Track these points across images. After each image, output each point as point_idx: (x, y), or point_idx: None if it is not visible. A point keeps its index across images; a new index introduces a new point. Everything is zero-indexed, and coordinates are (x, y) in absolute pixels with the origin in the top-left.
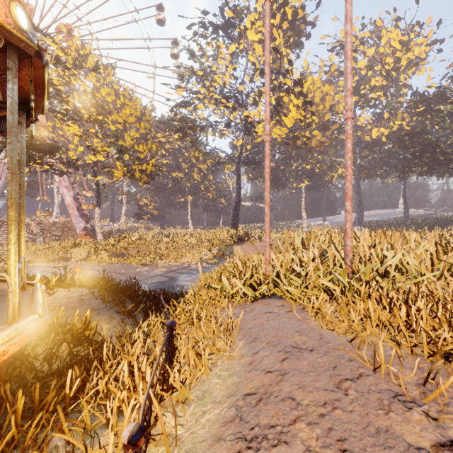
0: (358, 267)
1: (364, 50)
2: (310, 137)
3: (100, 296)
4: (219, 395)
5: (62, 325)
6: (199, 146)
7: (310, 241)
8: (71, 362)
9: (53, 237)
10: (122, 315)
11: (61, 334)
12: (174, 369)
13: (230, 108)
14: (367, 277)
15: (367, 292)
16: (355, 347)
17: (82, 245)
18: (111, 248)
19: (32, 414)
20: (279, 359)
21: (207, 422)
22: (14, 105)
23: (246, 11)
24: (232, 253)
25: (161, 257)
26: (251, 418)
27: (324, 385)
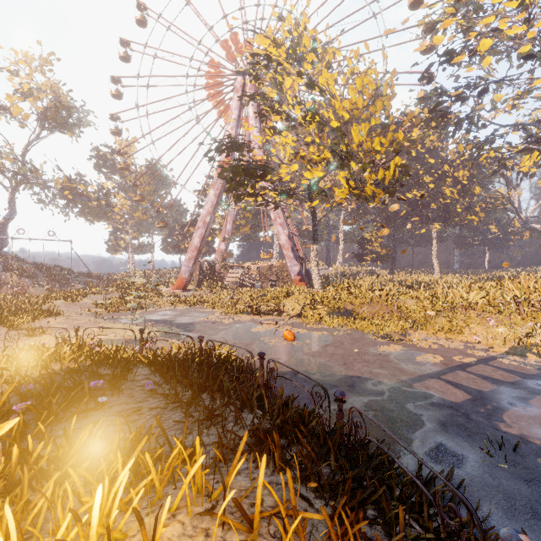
0: None
1: None
2: None
3: None
4: None
5: None
6: None
7: None
8: None
9: (270, 282)
10: None
11: None
12: None
13: None
14: None
15: None
16: None
17: (296, 295)
18: (331, 301)
19: None
20: None
21: None
22: None
23: None
24: None
25: (412, 323)
26: None
27: None
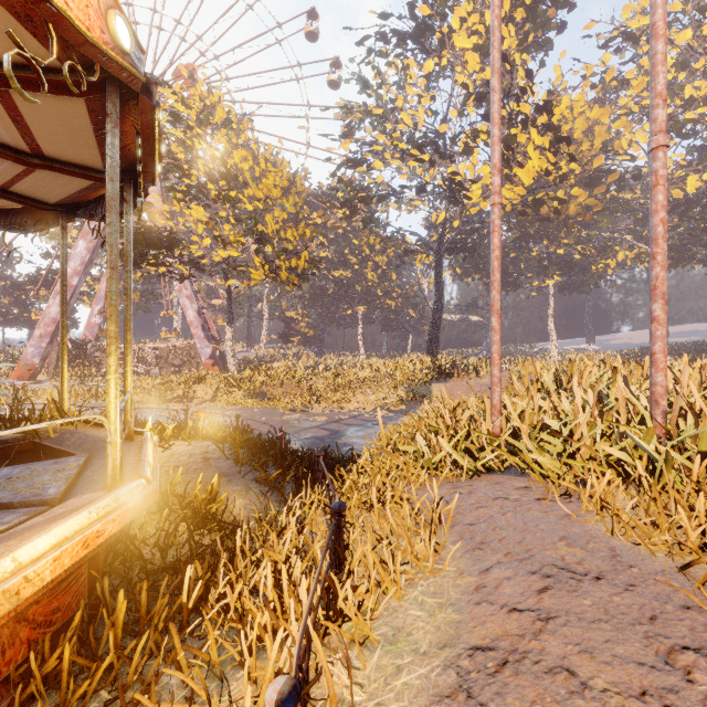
0: (677, 425)
1: (670, 36)
2: (565, 200)
3: (231, 455)
4: (424, 640)
5: (180, 496)
6: (375, 227)
7: (571, 376)
8: (192, 552)
9: (171, 368)
10: (263, 486)
11: (178, 508)
12: (345, 584)
13: (425, 163)
14: (702, 444)
15: (702, 474)
16: (698, 583)
17: (208, 379)
18: (247, 384)
19: (137, 627)
20: (533, 587)
21: (406, 690)
22: (114, 168)
23: (452, 3)
24: (429, 395)
25: (319, 399)
26: (489, 698)
27: (635, 653)
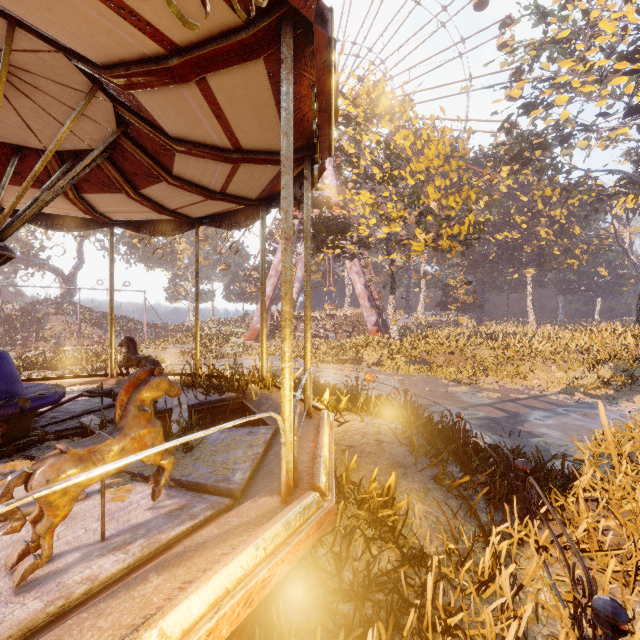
0: None
1: None
2: None
3: (404, 440)
4: None
5: (354, 484)
6: (553, 175)
7: None
8: (369, 577)
9: (344, 333)
10: (445, 489)
11: (353, 501)
12: None
13: (633, 78)
14: None
15: None
16: None
17: (374, 345)
18: (408, 351)
19: None
20: None
21: None
22: (288, 121)
23: None
24: None
25: (485, 371)
26: None
27: None
